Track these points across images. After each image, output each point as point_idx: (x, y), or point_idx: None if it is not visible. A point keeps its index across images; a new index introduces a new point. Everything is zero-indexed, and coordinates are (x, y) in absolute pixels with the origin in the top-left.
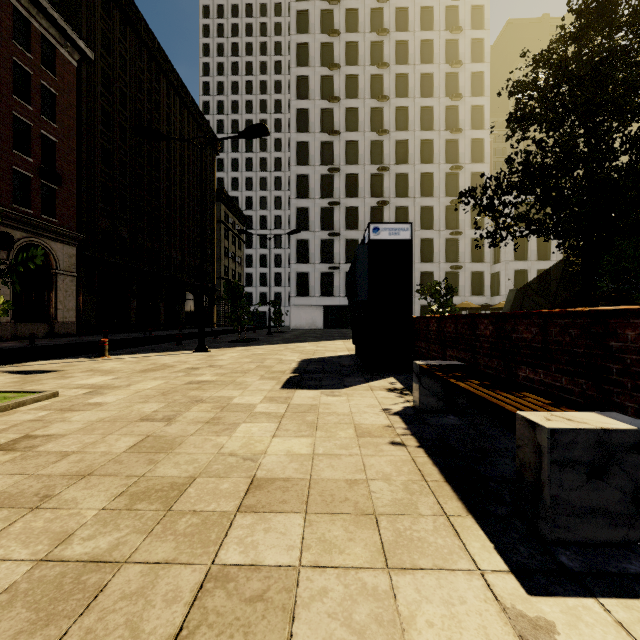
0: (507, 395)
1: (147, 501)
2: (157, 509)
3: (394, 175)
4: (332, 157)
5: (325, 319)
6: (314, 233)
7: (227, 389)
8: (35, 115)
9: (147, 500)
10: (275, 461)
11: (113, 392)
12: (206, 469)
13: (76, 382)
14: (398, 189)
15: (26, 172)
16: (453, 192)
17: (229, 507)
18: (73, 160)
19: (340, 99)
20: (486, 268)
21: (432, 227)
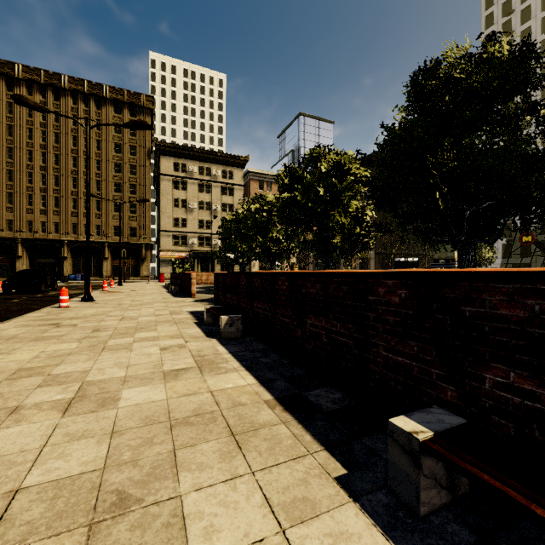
0: None
1: None
2: None
3: None
4: None
5: None
6: None
7: None
8: None
9: None
10: None
11: None
12: None
13: None
14: None
15: None
16: None
17: None
18: None
19: None
20: None
21: None
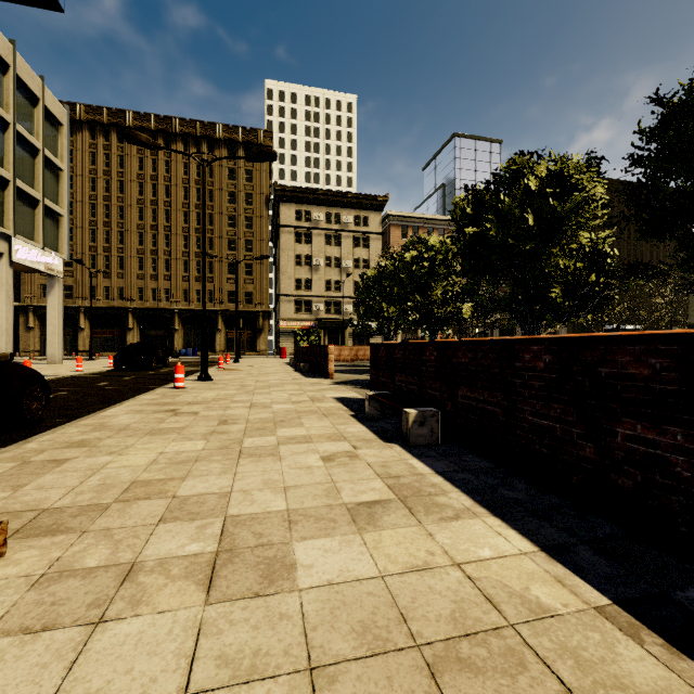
0: None
1: None
2: None
3: None
4: None
5: None
6: None
7: None
8: None
9: None
10: None
11: None
12: None
13: None
14: None
15: None
16: None
17: None
18: None
19: None
20: None
21: None
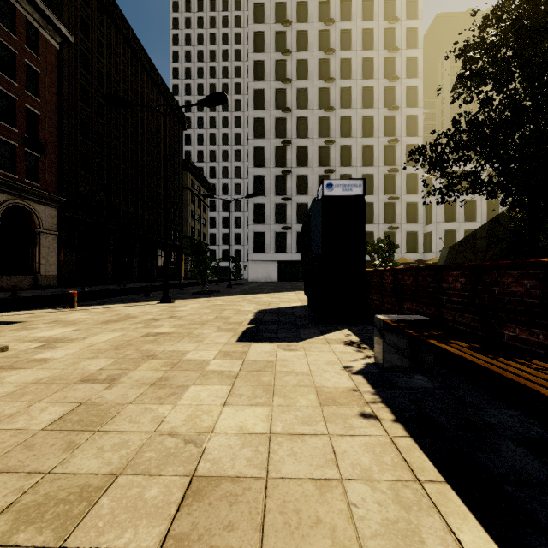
0: (520, 366)
1: (36, 525)
2: (44, 544)
3: (339, 147)
4: (285, 131)
5: (279, 273)
6: (269, 198)
7: (182, 342)
8: (20, 90)
9: (37, 523)
10: (223, 445)
11: (66, 346)
12: (134, 459)
13: (34, 334)
14: (342, 159)
15: (11, 141)
16: (391, 162)
17: (150, 539)
18: (55, 131)
19: (292, 80)
20: (420, 228)
21: (372, 192)
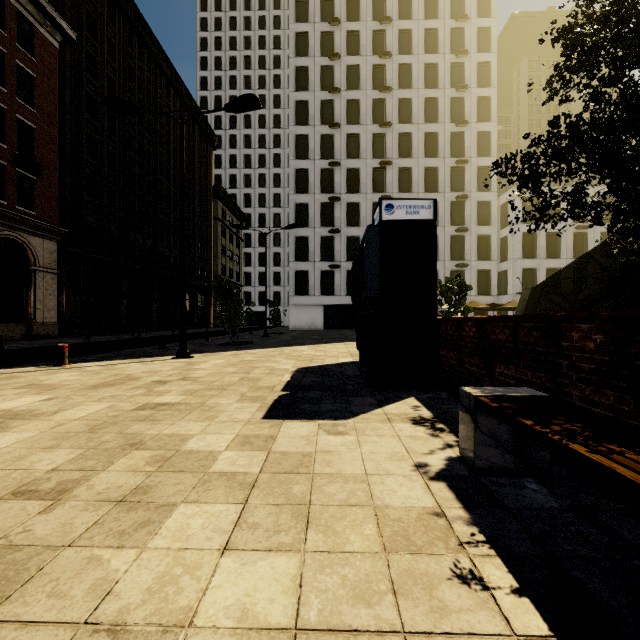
0: None
1: None
2: None
3: (397, 169)
4: (332, 151)
5: (325, 319)
6: (314, 230)
7: (187, 419)
8: (10, 98)
9: None
10: None
11: (23, 425)
12: None
13: None
14: (401, 184)
15: None
16: (458, 187)
17: None
18: (54, 149)
19: (341, 90)
20: (493, 266)
21: (437, 223)
